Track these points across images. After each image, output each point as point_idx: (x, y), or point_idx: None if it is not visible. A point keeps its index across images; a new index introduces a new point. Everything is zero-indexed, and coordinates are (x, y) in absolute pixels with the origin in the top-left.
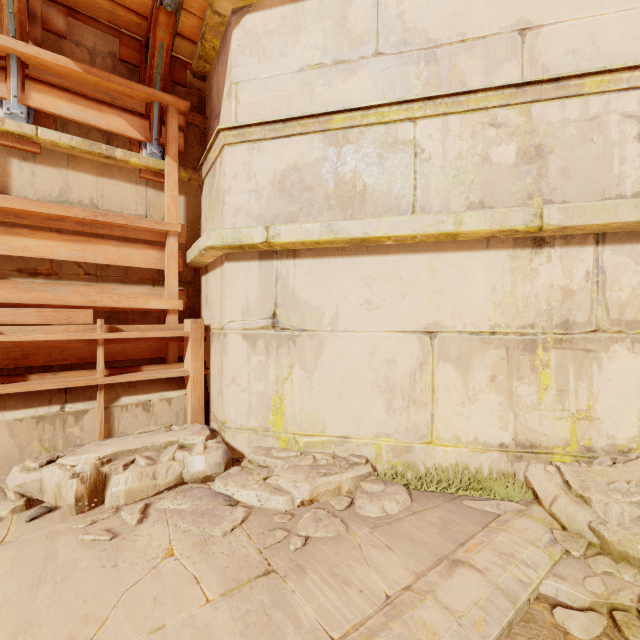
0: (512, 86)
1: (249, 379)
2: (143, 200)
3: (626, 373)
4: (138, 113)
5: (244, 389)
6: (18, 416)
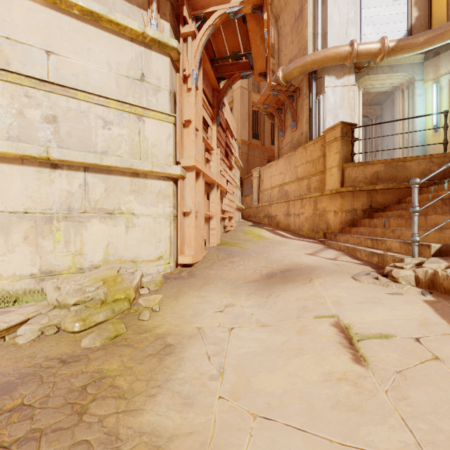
0: (37, 79)
1: None
2: None
3: (98, 232)
4: None
5: None
6: None
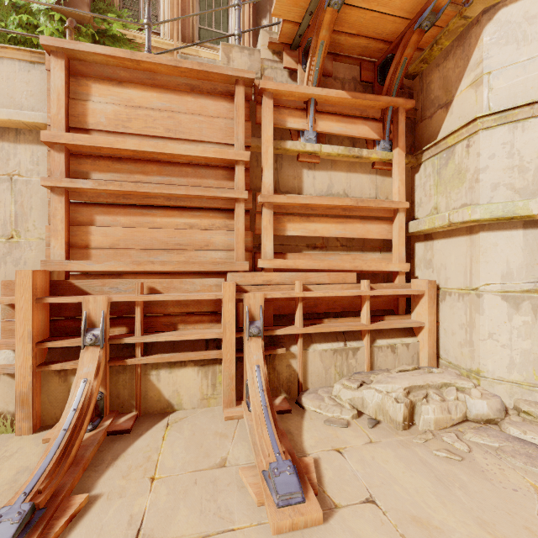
0: None
1: (510, 336)
2: (373, 186)
3: None
4: (370, 119)
5: (504, 345)
6: (324, 348)
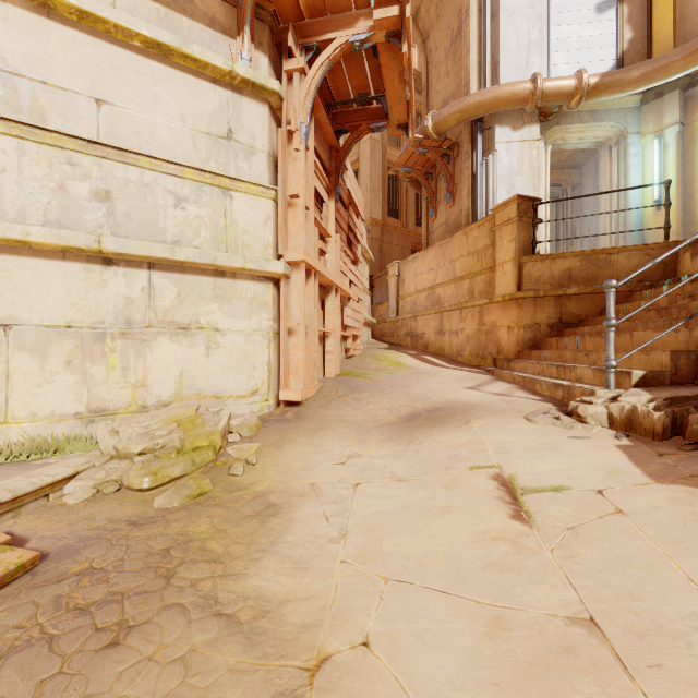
0: (84, 139)
1: None
2: None
3: (168, 354)
4: None
5: None
6: None
